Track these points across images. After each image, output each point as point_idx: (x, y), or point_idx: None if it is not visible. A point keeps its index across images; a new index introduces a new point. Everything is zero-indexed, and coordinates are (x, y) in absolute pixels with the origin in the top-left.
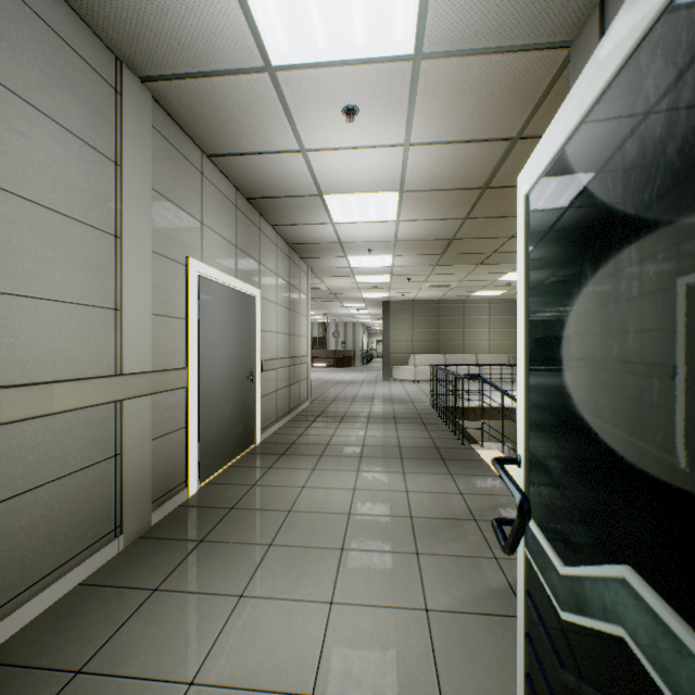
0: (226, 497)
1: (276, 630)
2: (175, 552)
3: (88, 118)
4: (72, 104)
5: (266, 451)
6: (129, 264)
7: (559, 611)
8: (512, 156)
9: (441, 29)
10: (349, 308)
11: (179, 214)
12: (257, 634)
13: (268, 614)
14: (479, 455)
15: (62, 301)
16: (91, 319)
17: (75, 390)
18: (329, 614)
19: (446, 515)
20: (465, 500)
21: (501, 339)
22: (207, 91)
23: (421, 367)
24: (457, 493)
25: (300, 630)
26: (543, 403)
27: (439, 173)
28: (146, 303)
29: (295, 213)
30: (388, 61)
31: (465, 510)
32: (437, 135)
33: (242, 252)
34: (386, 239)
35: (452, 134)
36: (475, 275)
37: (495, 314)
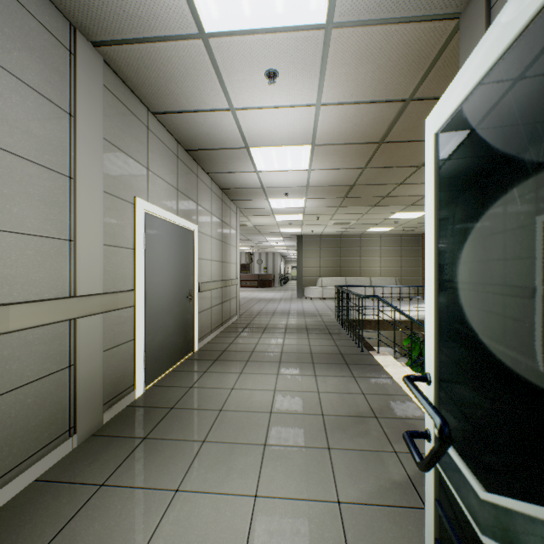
0: (167, 398)
1: (206, 524)
2: (121, 448)
3: (44, 74)
4: (28, 60)
5: (202, 357)
6: (82, 201)
7: (479, 534)
8: (404, 116)
9: (350, 1)
10: (269, 241)
11: (128, 161)
12: (190, 528)
13: (200, 507)
14: (376, 360)
15: (19, 232)
16: (47, 249)
17: (31, 310)
18: (254, 507)
19: (352, 413)
20: (366, 399)
21: (389, 265)
22: (150, 55)
23: (327, 288)
24: (360, 393)
25: (228, 523)
26: (456, 327)
27: (344, 129)
28: (97, 235)
29: (226, 163)
30: (304, 29)
31: (367, 409)
32: (343, 96)
33: (182, 194)
34: (299, 185)
35: (356, 95)
36: (370, 214)
37: (385, 246)
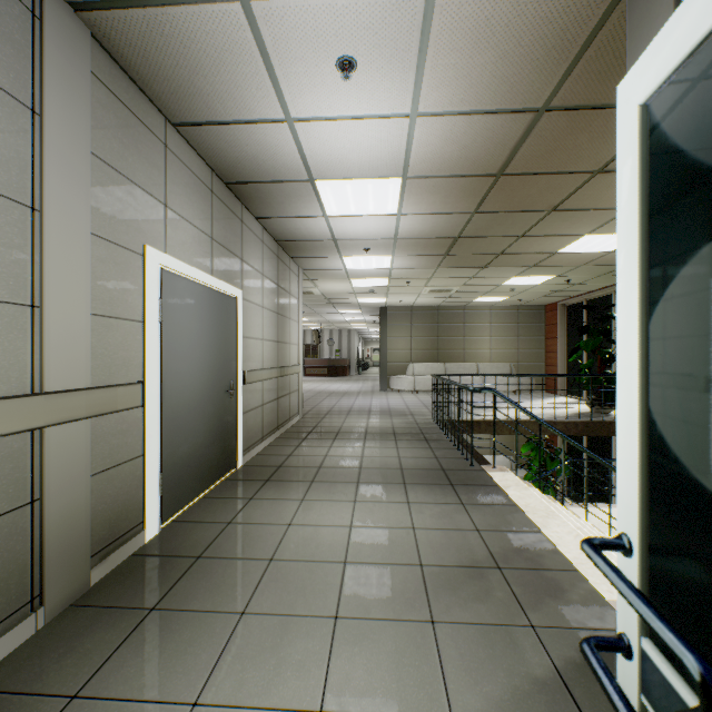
0: (193, 541)
1: None
2: (114, 628)
3: None
4: None
5: (248, 476)
6: (54, 247)
7: None
8: (534, 134)
9: None
10: (344, 315)
11: (133, 191)
12: None
13: None
14: (492, 478)
15: None
16: None
17: None
18: None
19: (464, 561)
20: (483, 539)
21: (502, 347)
22: (163, 29)
23: (420, 377)
24: (473, 530)
25: None
26: (700, 461)
27: (449, 154)
28: (81, 299)
29: (283, 203)
30: None
31: (485, 554)
32: (449, 102)
33: (220, 245)
34: (385, 236)
35: (468, 101)
36: (478, 279)
37: (497, 321)
